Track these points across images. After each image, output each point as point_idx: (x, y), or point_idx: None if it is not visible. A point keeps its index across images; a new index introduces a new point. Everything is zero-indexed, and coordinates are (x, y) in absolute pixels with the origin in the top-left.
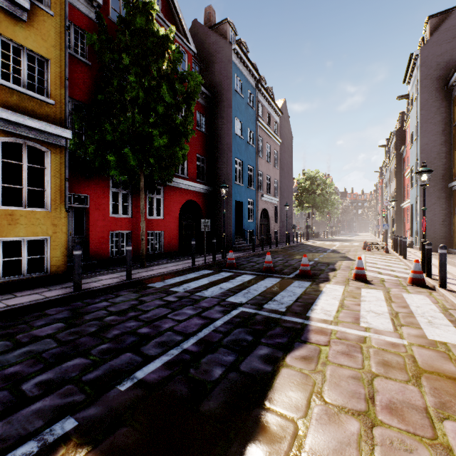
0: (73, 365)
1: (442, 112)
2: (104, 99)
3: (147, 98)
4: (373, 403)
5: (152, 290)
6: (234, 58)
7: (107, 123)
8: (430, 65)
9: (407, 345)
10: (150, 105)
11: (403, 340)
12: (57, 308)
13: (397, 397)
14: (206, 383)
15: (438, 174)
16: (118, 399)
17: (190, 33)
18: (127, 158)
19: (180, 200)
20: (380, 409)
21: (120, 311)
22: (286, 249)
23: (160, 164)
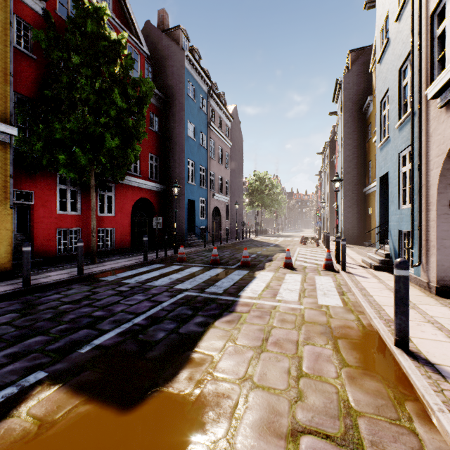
0: (35, 341)
1: (359, 131)
2: (51, 95)
3: (98, 101)
4: (266, 341)
5: (104, 283)
6: (186, 64)
7: (55, 121)
8: (351, 91)
9: (303, 308)
10: (102, 107)
11: (301, 306)
12: (7, 302)
13: (283, 337)
14: (151, 342)
15: (356, 181)
16: (80, 357)
17: (143, 33)
18: (77, 157)
19: (133, 198)
20: (270, 344)
21: (74, 300)
22: (235, 244)
23: (112, 163)
